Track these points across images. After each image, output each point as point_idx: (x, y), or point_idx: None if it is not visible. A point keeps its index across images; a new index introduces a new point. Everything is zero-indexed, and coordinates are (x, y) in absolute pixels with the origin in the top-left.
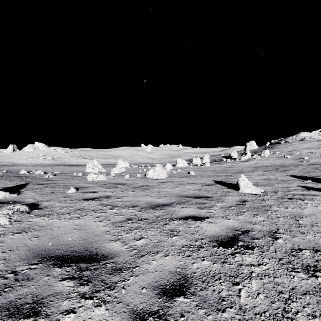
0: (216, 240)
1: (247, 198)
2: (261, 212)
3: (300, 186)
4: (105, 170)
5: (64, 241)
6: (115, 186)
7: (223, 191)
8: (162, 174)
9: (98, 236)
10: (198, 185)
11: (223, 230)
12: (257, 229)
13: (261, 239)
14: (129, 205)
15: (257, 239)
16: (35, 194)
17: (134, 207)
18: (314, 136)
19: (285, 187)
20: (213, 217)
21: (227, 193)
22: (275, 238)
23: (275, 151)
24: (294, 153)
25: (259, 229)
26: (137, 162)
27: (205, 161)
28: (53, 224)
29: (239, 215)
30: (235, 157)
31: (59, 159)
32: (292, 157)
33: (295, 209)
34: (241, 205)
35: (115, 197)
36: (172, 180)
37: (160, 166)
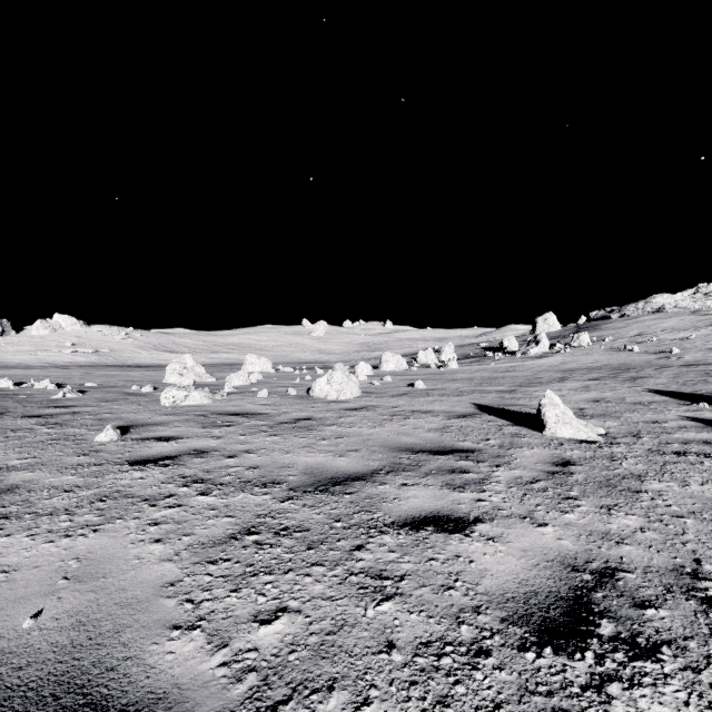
0: (524, 615)
1: (571, 455)
2: (623, 500)
3: (687, 420)
4: (212, 380)
5: (7, 633)
6: (228, 422)
7: (505, 435)
8: (349, 390)
9: (132, 607)
10: (438, 417)
11: (537, 570)
12: (635, 563)
13: (665, 609)
14: (255, 481)
15: (654, 609)
16: (1, 448)
17: (270, 486)
18: (683, 302)
19: (652, 421)
20: (497, 520)
21: (515, 440)
22: (707, 601)
23: (601, 335)
24: (644, 339)
25: (641, 563)
26: (293, 359)
27: (446, 357)
28: (2, 556)
29: (569, 512)
30: (513, 349)
31: (111, 352)
32: (642, 348)
33: (708, 487)
34: (561, 477)
35: (220, 454)
36: (373, 405)
37: (344, 369)
